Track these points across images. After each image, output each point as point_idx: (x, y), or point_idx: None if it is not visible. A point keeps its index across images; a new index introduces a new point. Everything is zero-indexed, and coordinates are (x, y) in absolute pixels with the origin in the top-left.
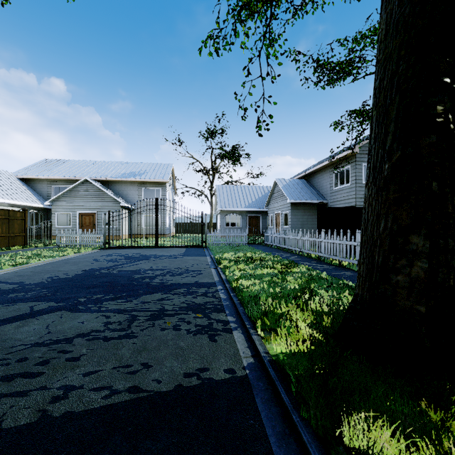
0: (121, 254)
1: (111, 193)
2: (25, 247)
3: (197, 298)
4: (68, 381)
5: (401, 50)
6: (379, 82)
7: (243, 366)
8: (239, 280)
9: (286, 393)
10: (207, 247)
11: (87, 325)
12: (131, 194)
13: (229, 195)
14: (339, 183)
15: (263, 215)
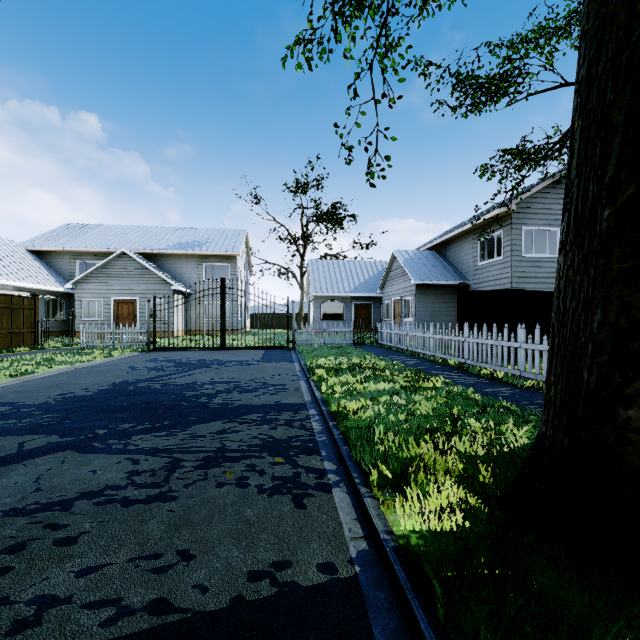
0: (171, 359)
1: (159, 271)
2: (36, 348)
3: (278, 430)
4: (48, 587)
5: (636, 3)
6: (588, 69)
7: (350, 557)
8: (342, 401)
9: (427, 620)
10: (296, 348)
11: (101, 476)
12: (187, 273)
13: (327, 273)
14: (486, 255)
15: (375, 303)
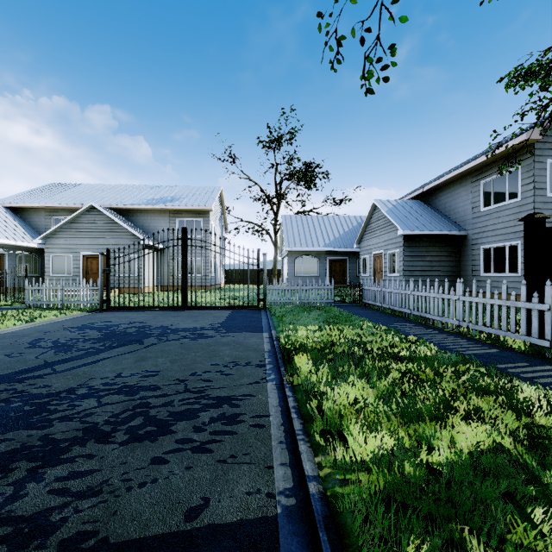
0: (107, 325)
1: (129, 225)
2: None
3: None
4: None
5: None
6: None
7: None
8: None
9: None
10: (267, 308)
11: None
12: (160, 228)
13: (300, 228)
14: (493, 199)
15: (351, 258)
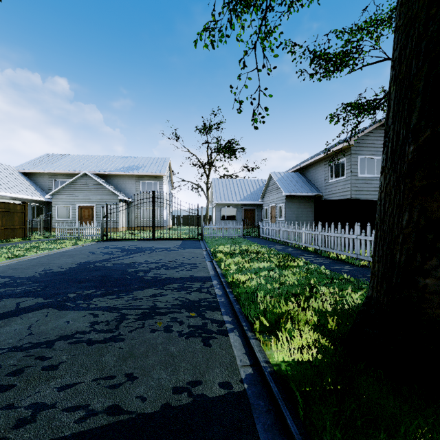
0: (118, 247)
1: (109, 186)
2: (25, 239)
3: (192, 295)
4: (40, 397)
5: (431, 9)
6: (400, 52)
7: (241, 378)
8: (235, 275)
9: (292, 418)
10: (203, 239)
11: (73, 325)
12: (129, 187)
13: (224, 188)
14: (334, 175)
15: (258, 208)
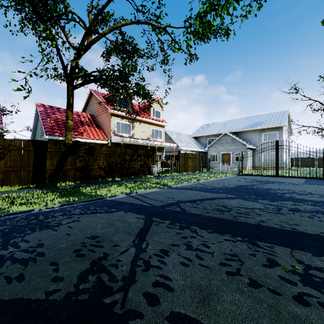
0: (252, 179)
1: (240, 139)
2: (200, 171)
3: None
4: (261, 219)
5: None
6: None
7: None
8: None
9: None
10: None
11: (256, 206)
12: (253, 139)
13: None
14: None
15: None
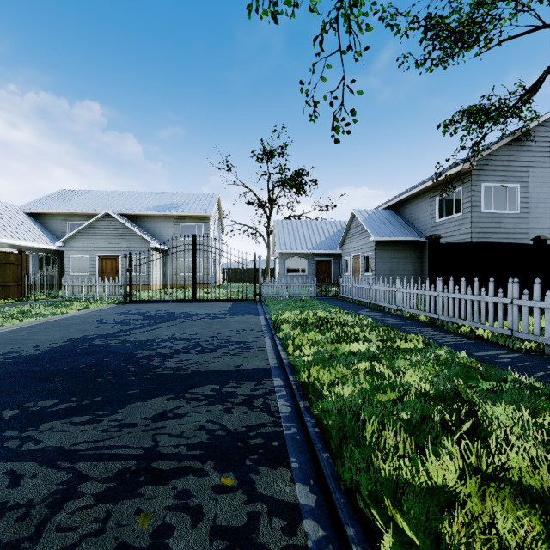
0: (141, 312)
1: (139, 230)
2: (21, 300)
3: (233, 415)
4: None
5: None
6: None
7: None
8: (314, 369)
9: None
10: (262, 301)
11: None
12: (165, 232)
13: (290, 232)
14: (444, 212)
15: (335, 259)
